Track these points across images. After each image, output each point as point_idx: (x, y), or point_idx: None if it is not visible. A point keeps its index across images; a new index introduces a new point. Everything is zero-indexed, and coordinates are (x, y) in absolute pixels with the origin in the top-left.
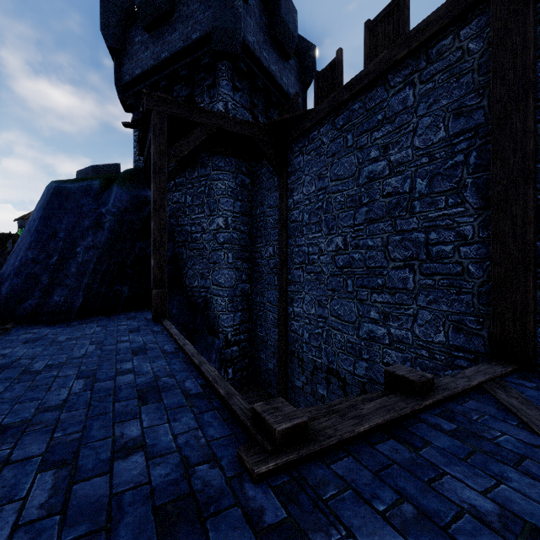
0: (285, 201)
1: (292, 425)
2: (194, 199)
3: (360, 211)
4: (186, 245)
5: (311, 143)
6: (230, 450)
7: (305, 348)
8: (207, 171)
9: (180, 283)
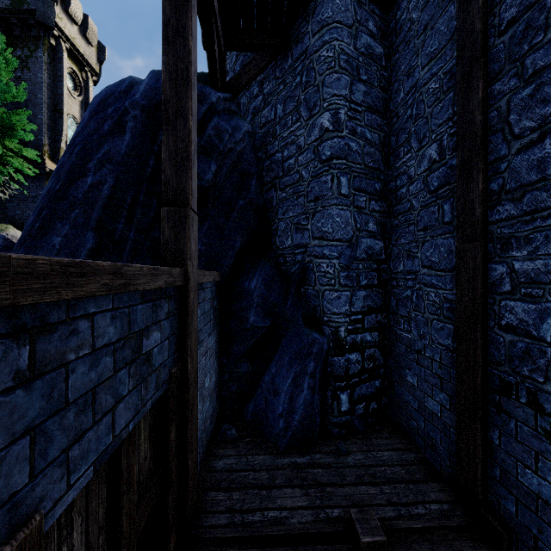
0: None
1: None
2: (286, 105)
3: None
4: (275, 185)
5: None
6: None
7: None
8: (305, 44)
9: (269, 244)
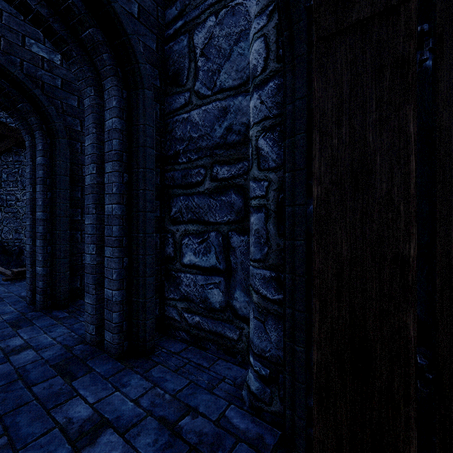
0: None
1: (22, 270)
2: (9, 176)
3: None
4: (1, 209)
5: None
6: (0, 280)
7: None
8: (21, 159)
9: None
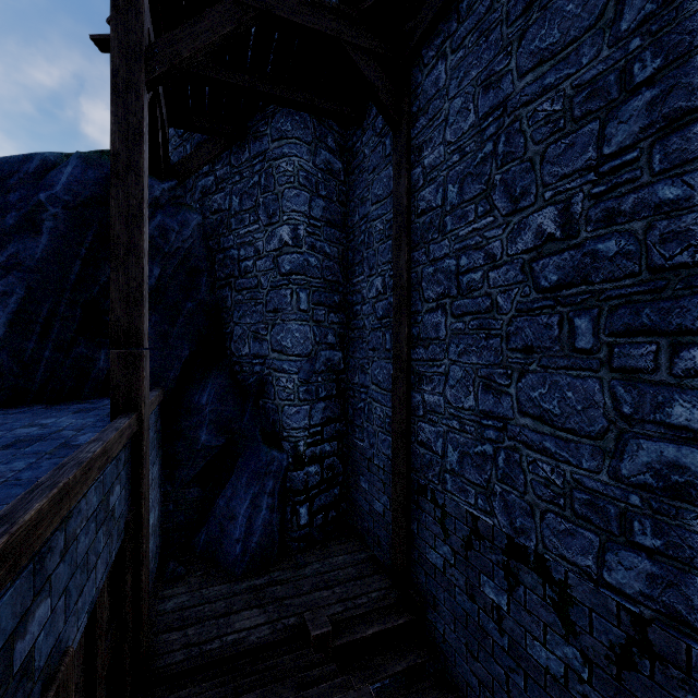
0: (406, 174)
1: None
2: (243, 200)
3: (625, 110)
4: (230, 284)
5: (466, 17)
6: None
7: (451, 485)
8: (264, 145)
9: (222, 349)
